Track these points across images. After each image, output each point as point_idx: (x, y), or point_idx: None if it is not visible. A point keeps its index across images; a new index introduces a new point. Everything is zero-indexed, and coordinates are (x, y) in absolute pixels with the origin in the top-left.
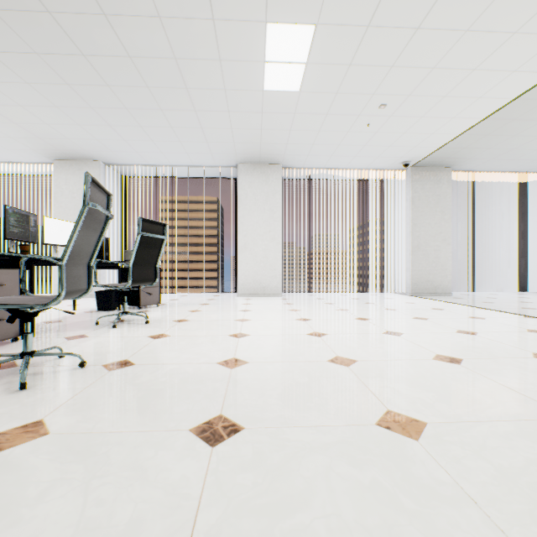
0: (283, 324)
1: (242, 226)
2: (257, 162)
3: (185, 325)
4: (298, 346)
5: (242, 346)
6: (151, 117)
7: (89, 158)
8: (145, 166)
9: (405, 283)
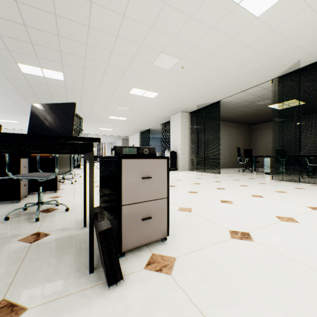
0: None
1: None
2: None
3: None
4: None
5: None
6: None
7: None
8: None
9: None
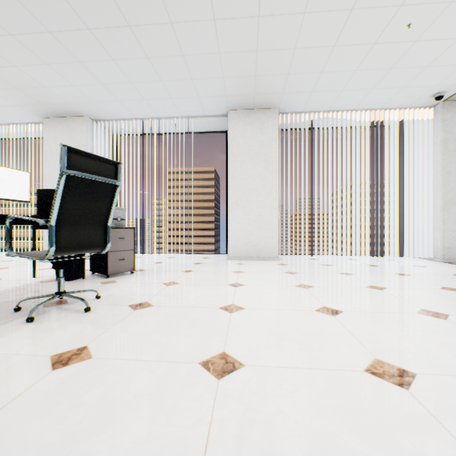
0: (299, 323)
1: (233, 180)
2: (250, 107)
3: (137, 320)
4: (381, 451)
5: (224, 433)
6: (120, 41)
7: (75, 113)
8: (132, 120)
9: (433, 246)
